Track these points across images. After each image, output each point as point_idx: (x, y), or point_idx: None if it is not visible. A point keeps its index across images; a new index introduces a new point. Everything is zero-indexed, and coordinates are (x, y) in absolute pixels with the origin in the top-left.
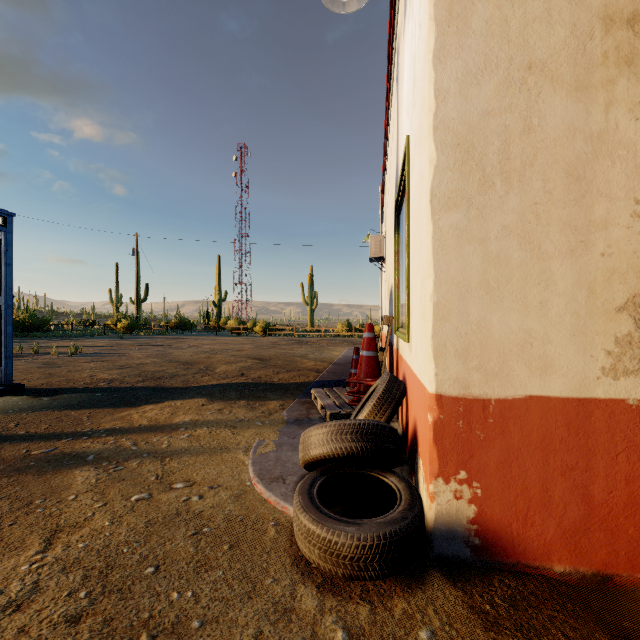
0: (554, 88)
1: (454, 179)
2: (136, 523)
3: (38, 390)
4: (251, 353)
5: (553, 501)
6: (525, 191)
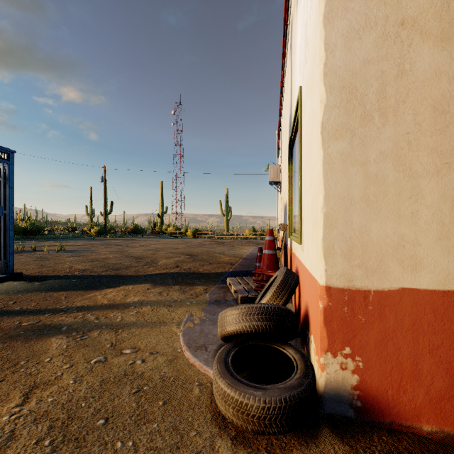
0: (423, 39)
1: (340, 115)
2: (93, 382)
3: (32, 277)
4: (184, 250)
5: (422, 373)
6: (399, 123)
